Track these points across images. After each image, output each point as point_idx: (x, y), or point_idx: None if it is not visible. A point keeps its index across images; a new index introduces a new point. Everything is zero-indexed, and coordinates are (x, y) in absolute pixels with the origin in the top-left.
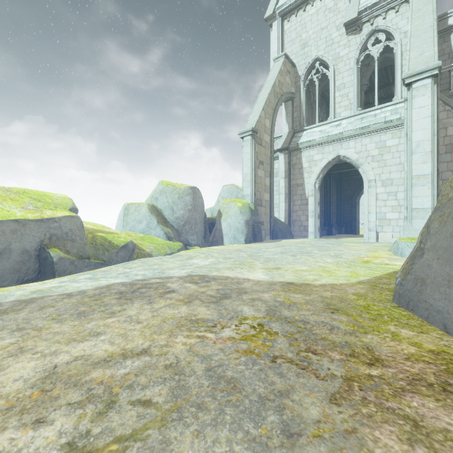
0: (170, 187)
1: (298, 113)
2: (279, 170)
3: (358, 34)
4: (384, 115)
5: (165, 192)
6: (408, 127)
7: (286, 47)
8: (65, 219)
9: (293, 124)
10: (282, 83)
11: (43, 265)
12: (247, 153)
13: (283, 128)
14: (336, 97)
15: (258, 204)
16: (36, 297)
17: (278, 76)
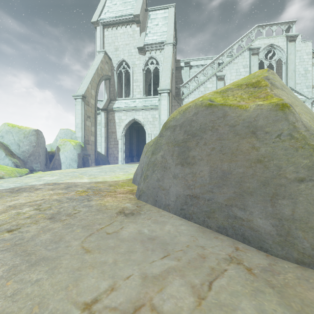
0: (16, 128)
1: (113, 89)
2: (101, 122)
3: (144, 55)
4: (155, 102)
5: (12, 132)
6: (160, 112)
7: (105, 46)
8: None
9: (110, 94)
10: (102, 69)
11: None
12: (79, 109)
13: (104, 96)
14: (134, 85)
15: (87, 143)
16: None
17: (100, 64)
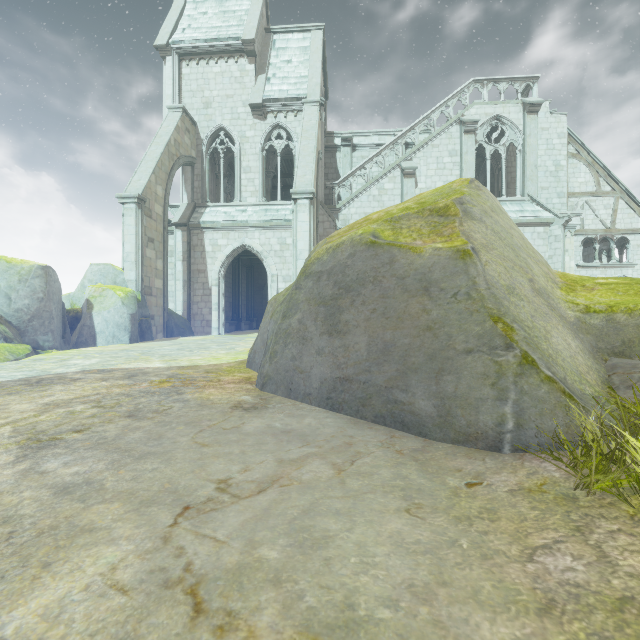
0: (1, 263)
1: (200, 184)
2: (176, 250)
3: (263, 121)
4: (285, 213)
5: None
6: (294, 236)
7: (185, 96)
8: None
9: (194, 195)
10: (179, 143)
11: None
12: (131, 225)
13: (181, 197)
14: (242, 179)
15: (147, 293)
16: None
17: (174, 134)
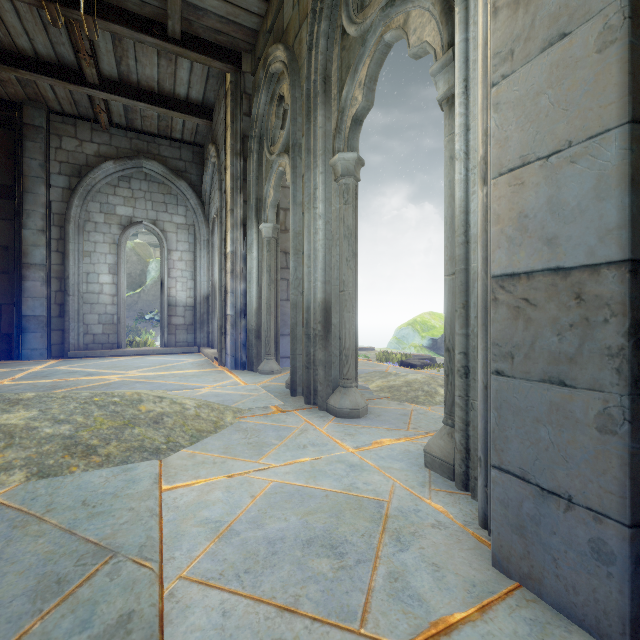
0: None
1: None
2: None
3: None
4: None
5: None
6: None
7: None
8: None
9: None
10: None
11: None
12: None
13: None
14: None
15: None
16: None
17: None
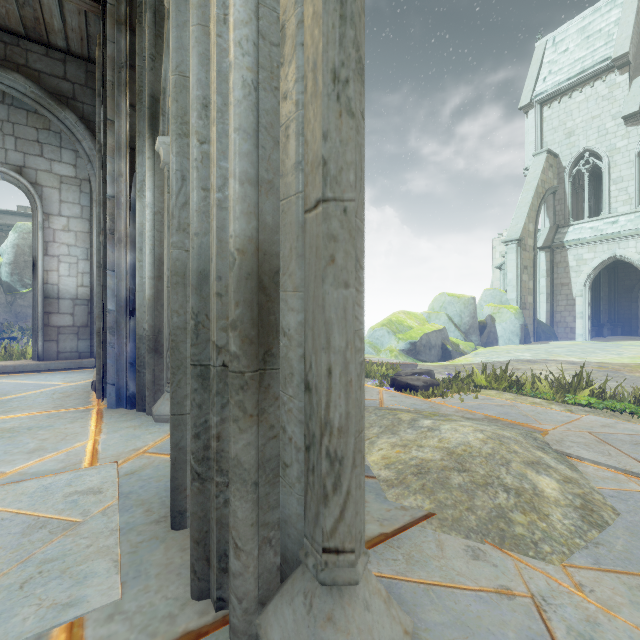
0: (456, 298)
1: (561, 207)
2: (539, 268)
3: (639, 125)
4: None
5: (453, 303)
6: None
7: (545, 136)
8: (444, 329)
9: (555, 218)
10: (544, 181)
11: (444, 353)
12: (512, 260)
13: (542, 223)
14: (611, 191)
15: (523, 308)
16: (495, 361)
17: (540, 176)
